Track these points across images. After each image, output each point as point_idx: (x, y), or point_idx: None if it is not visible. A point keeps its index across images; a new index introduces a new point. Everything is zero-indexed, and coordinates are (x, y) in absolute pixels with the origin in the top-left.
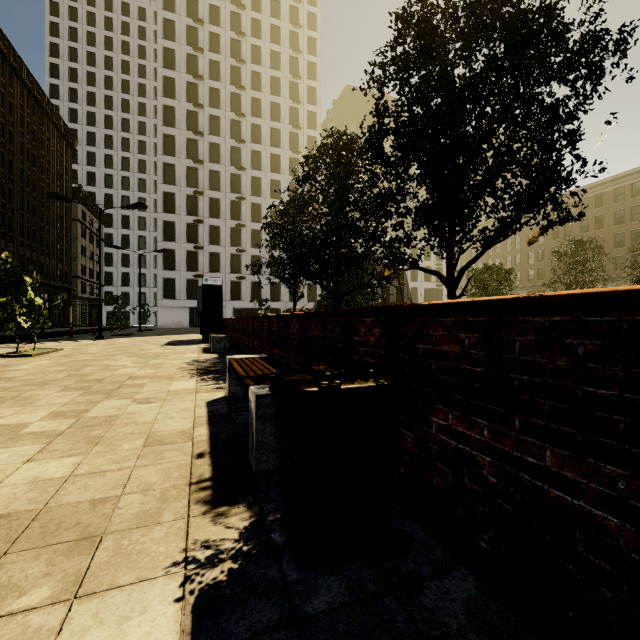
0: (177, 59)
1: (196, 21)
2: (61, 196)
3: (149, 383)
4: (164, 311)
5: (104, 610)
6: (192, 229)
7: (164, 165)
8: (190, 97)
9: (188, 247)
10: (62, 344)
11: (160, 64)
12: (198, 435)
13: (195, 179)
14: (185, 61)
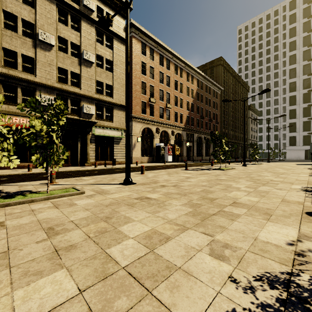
0: (297, 30)
1: (309, 3)
2: (256, 119)
3: (297, 169)
4: (289, 152)
5: (302, 174)
6: (306, 110)
7: (289, 84)
8: (305, 43)
9: (303, 119)
10: (259, 163)
11: (287, 38)
12: (310, 173)
13: (308, 84)
14: (302, 27)
